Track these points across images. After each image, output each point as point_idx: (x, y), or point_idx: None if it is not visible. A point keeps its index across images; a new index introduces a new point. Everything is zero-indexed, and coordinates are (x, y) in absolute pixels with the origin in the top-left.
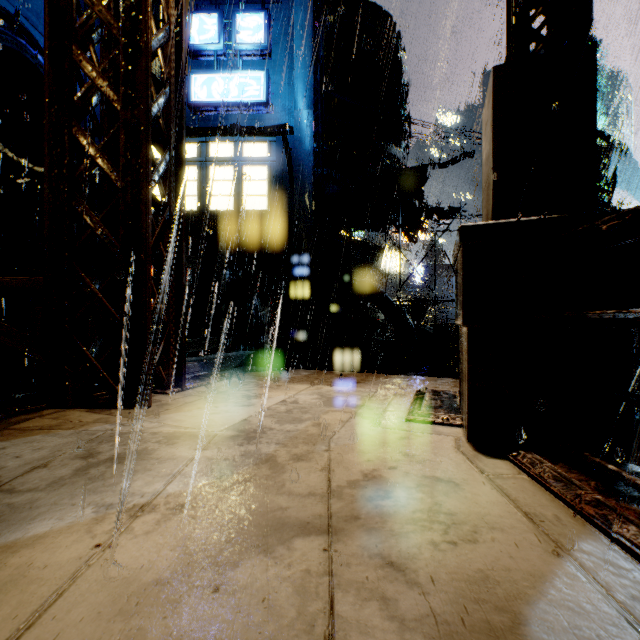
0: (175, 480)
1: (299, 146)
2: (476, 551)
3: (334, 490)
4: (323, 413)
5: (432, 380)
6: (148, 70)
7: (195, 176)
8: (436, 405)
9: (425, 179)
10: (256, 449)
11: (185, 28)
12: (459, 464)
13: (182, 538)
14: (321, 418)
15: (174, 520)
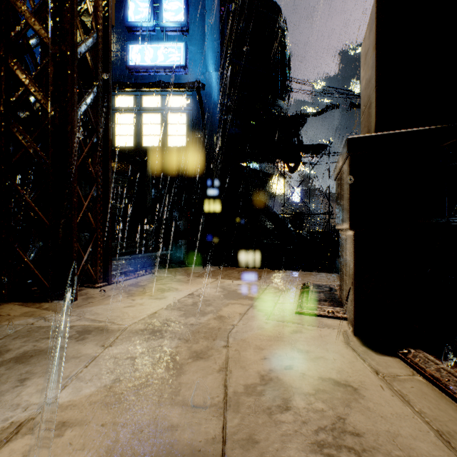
0: (69, 386)
1: (209, 99)
2: None
3: (230, 399)
4: (224, 306)
5: (313, 275)
6: (74, 11)
7: (132, 121)
8: (320, 298)
9: (302, 124)
10: (159, 345)
11: None
12: (352, 362)
13: None
14: (222, 311)
15: (47, 448)
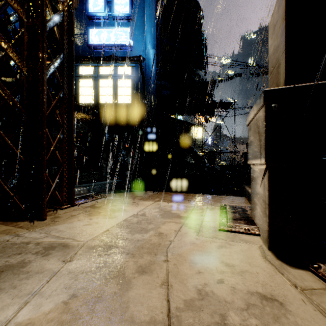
0: (30, 302)
1: (148, 68)
2: None
3: (173, 315)
4: (162, 224)
5: (227, 198)
6: None
7: (91, 84)
8: (237, 217)
9: (215, 87)
10: (110, 260)
11: None
12: (273, 276)
13: None
14: (160, 228)
15: None
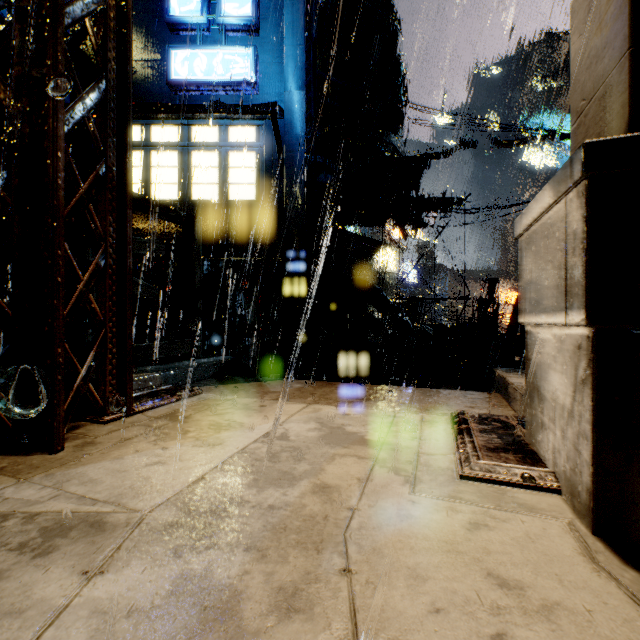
0: None
1: (290, 130)
2: None
3: None
4: (327, 461)
5: (460, 395)
6: None
7: (176, 162)
8: (496, 445)
9: (425, 169)
10: (204, 569)
11: None
12: (633, 622)
13: None
14: (325, 473)
15: None
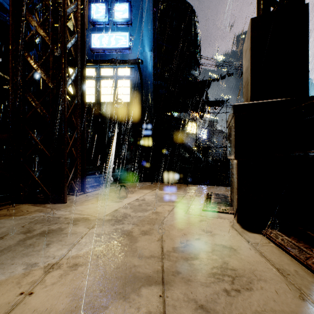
0: (74, 247)
1: (146, 70)
2: (253, 296)
3: (165, 254)
4: (158, 206)
5: (214, 187)
6: (65, 23)
7: (94, 85)
8: (218, 201)
9: (208, 86)
10: (121, 227)
11: (86, 4)
12: (234, 236)
13: (74, 287)
14: (157, 209)
15: (70, 274)
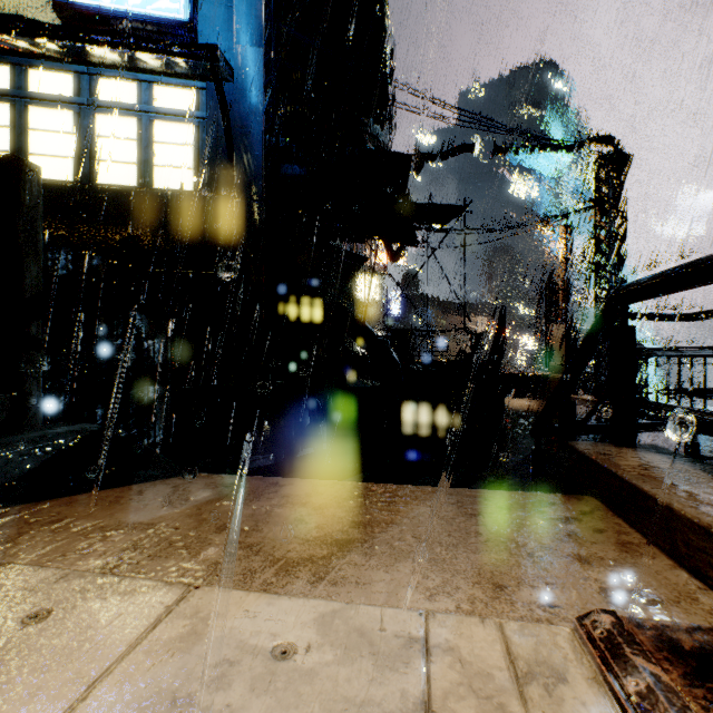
0: None
1: (242, 98)
2: None
3: None
4: None
5: (531, 509)
6: None
7: (70, 126)
8: None
9: (417, 170)
10: None
11: None
12: None
13: None
14: None
15: None
